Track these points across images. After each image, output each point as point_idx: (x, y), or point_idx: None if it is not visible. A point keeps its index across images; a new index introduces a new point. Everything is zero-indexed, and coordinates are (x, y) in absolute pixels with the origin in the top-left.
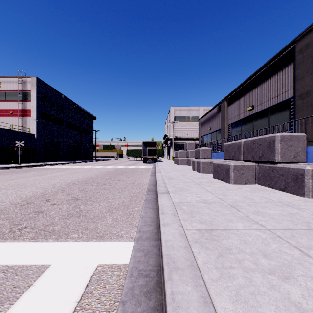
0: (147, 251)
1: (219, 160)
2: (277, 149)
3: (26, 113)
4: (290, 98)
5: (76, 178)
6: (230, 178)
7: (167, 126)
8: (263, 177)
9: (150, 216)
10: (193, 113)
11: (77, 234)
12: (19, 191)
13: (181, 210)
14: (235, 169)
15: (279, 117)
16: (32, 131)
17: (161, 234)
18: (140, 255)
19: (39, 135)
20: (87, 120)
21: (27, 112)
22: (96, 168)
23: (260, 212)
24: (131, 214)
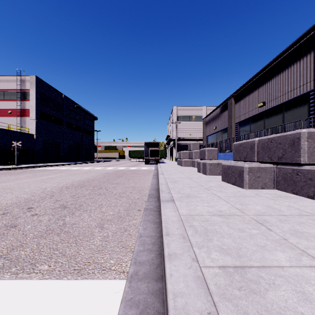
0: (145, 305)
1: (228, 161)
2: (303, 148)
3: (25, 113)
4: (309, 91)
5: (71, 180)
6: (244, 182)
7: (169, 126)
8: (284, 181)
9: (151, 235)
10: (196, 113)
11: (47, 265)
12: (2, 196)
13: (191, 227)
14: (250, 172)
15: (295, 113)
16: (30, 131)
17: (166, 277)
18: (132, 314)
19: (38, 136)
20: (88, 120)
21: (26, 112)
22: (95, 169)
23: (299, 231)
24: (127, 230)
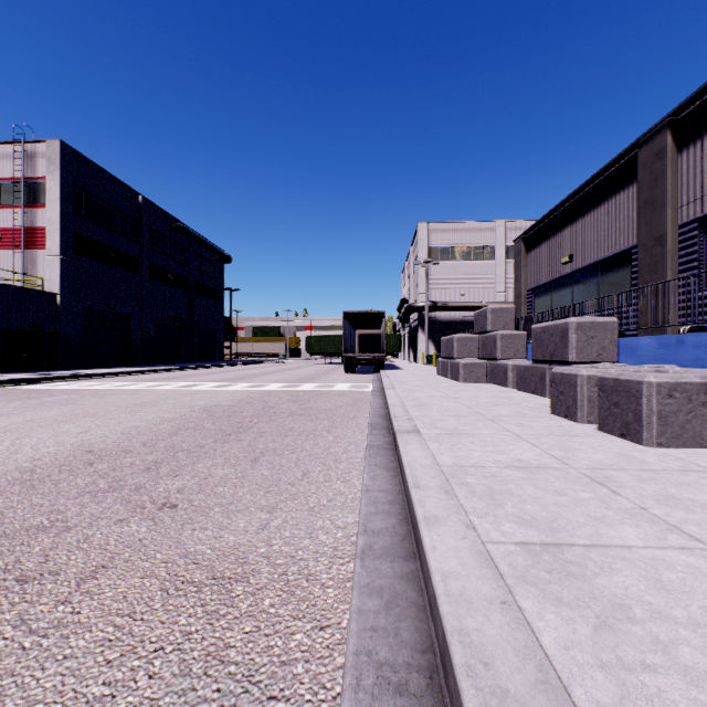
0: None
1: None
2: None
3: (35, 239)
4: None
5: None
6: None
7: (407, 277)
8: None
9: None
10: (479, 238)
11: None
12: None
13: None
14: None
15: None
16: (48, 285)
17: None
18: None
19: (68, 297)
20: (208, 264)
21: (38, 236)
22: (189, 391)
23: None
24: None
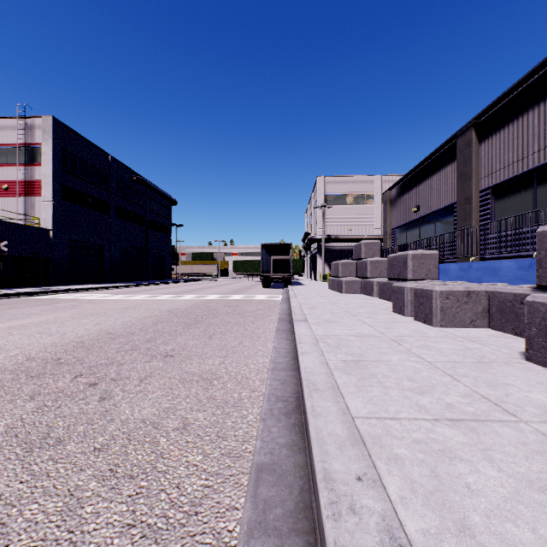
0: None
1: (506, 287)
2: None
3: (33, 189)
4: None
5: (51, 339)
6: None
7: (309, 216)
8: None
9: None
10: (362, 188)
11: None
12: None
13: None
14: None
15: None
16: (43, 223)
17: None
18: None
19: (58, 232)
20: (159, 206)
21: (35, 187)
22: (154, 300)
23: None
24: None
